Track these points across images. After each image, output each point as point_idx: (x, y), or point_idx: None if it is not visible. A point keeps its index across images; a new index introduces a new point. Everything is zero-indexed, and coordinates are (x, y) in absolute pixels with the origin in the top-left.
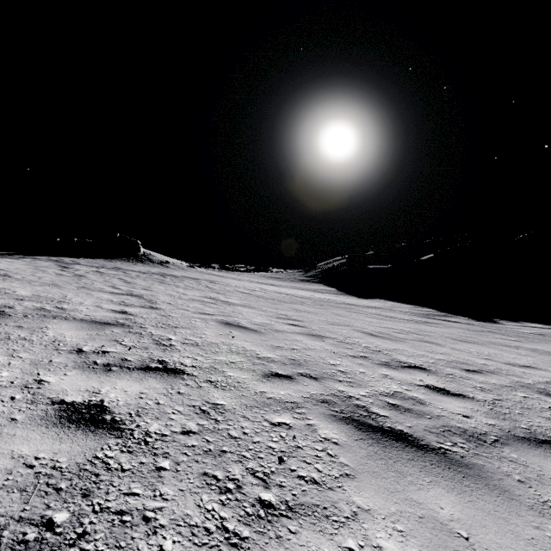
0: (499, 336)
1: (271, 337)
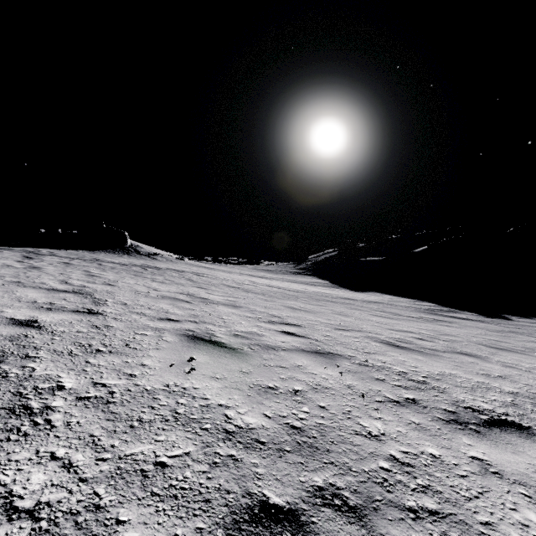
0: (527, 338)
1: (258, 364)
